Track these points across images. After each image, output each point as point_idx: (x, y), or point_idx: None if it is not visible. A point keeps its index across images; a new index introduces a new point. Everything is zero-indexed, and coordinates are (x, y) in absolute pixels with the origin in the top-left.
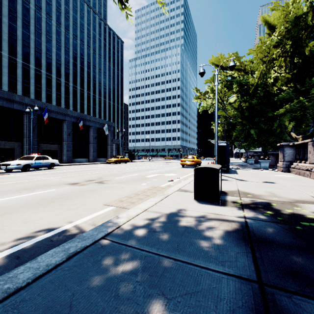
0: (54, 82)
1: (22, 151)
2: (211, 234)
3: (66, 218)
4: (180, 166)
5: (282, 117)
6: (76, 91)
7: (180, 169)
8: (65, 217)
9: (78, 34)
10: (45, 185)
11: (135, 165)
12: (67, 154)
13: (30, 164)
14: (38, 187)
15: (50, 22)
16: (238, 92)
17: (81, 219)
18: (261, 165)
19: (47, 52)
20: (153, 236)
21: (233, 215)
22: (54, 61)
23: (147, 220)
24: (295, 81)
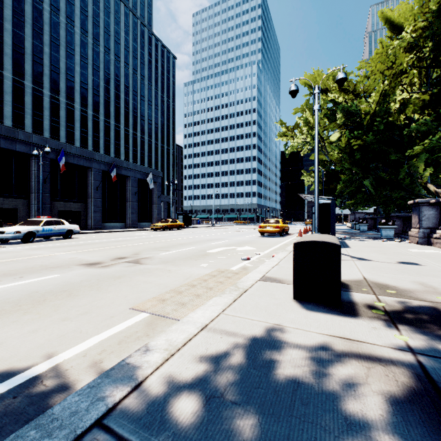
0: (77, 115)
1: (28, 213)
2: (359, 411)
3: (51, 342)
4: (258, 234)
5: (413, 161)
6: (109, 128)
7: (259, 239)
8: (50, 338)
9: (111, 46)
10: (46, 267)
11: (192, 233)
12: (95, 216)
13: (35, 231)
14: (32, 270)
15: (72, 29)
16: (343, 127)
17: (79, 345)
18: (382, 233)
19: (68, 72)
20: (220, 418)
21: (384, 343)
22: (77, 85)
23: (208, 356)
24: (436, 105)
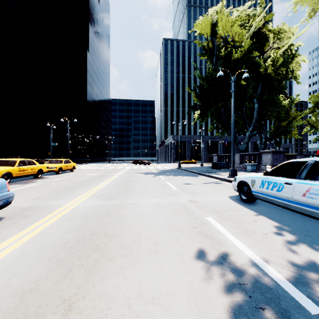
0: None
1: None
2: None
3: None
4: None
5: None
6: None
7: None
8: None
9: None
10: None
11: None
12: None
13: None
14: None
15: None
16: None
17: None
18: None
19: None
20: None
21: None
22: None
23: None
24: None
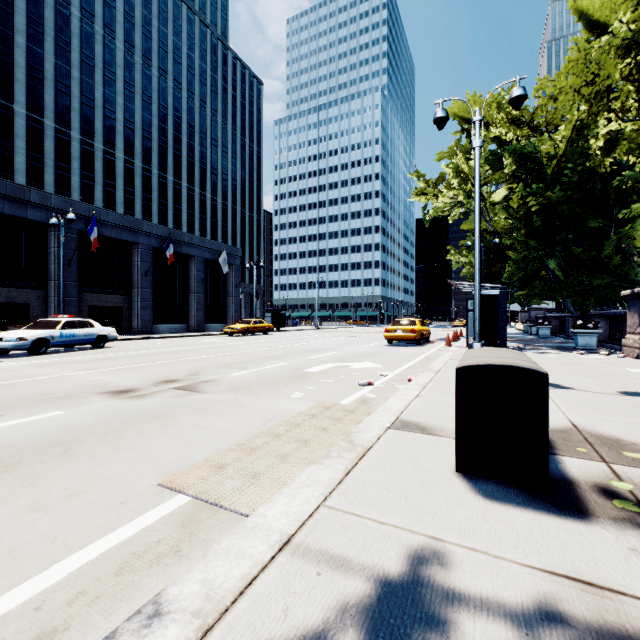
0: (120, 167)
1: (45, 310)
2: None
3: None
4: (384, 342)
5: (625, 229)
6: (166, 186)
7: (385, 350)
8: None
9: (169, 68)
10: (48, 397)
11: (285, 339)
12: (143, 315)
13: (48, 337)
14: (24, 402)
15: (112, 43)
16: (511, 179)
17: (37, 577)
18: (577, 342)
19: (107, 106)
20: None
21: None
22: (120, 124)
23: (287, 634)
24: None
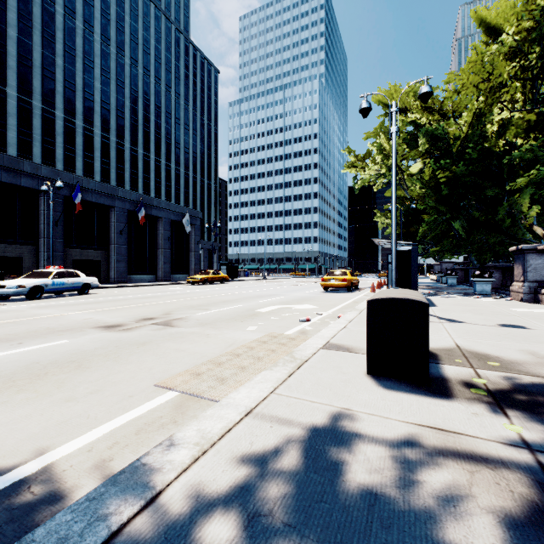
0: (97, 142)
1: (36, 263)
2: (463, 538)
3: (47, 431)
4: (321, 289)
5: (515, 197)
6: (137, 158)
7: (321, 295)
8: (47, 425)
9: (139, 58)
10: (53, 330)
11: (238, 287)
12: (118, 267)
13: (43, 285)
14: (35, 334)
15: (90, 36)
16: (426, 155)
17: (84, 435)
18: (476, 288)
19: (86, 89)
20: None
21: (491, 436)
22: (97, 105)
23: (253, 453)
24: None
